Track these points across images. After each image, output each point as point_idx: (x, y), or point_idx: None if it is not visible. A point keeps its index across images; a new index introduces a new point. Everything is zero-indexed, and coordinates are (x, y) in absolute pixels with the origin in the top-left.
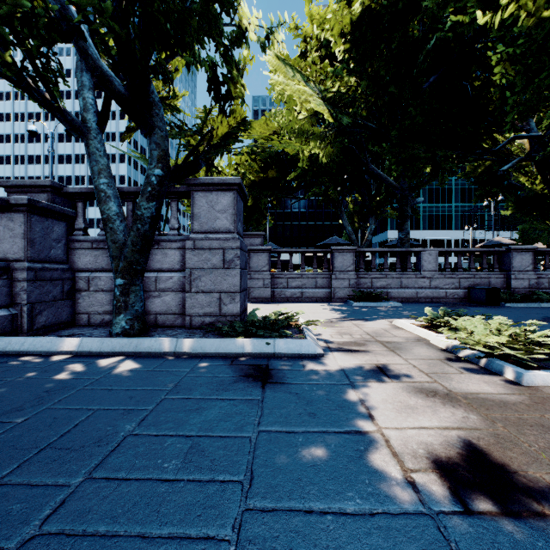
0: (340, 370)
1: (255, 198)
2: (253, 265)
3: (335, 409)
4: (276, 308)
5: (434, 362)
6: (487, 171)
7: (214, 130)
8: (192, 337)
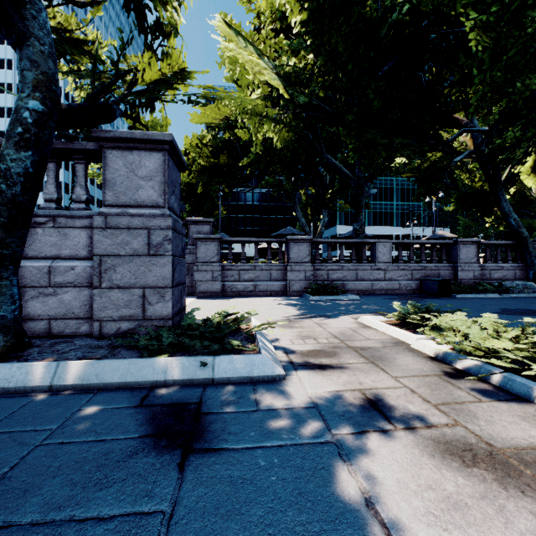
0: (313, 408)
1: (206, 186)
2: (200, 256)
3: (321, 532)
4: (225, 303)
5: (433, 380)
6: (433, 167)
7: (138, 71)
8: (91, 355)
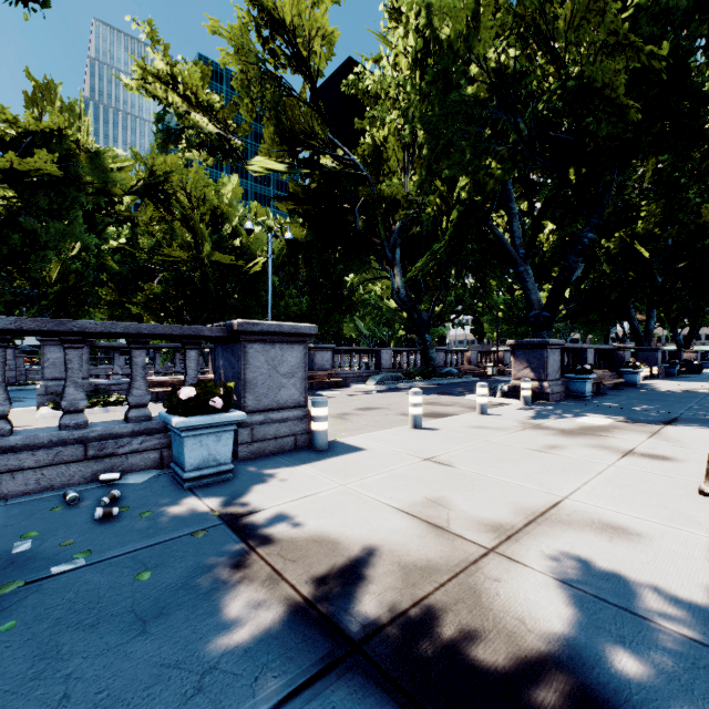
0: None
1: None
2: None
3: None
4: None
5: None
6: None
7: None
8: None
